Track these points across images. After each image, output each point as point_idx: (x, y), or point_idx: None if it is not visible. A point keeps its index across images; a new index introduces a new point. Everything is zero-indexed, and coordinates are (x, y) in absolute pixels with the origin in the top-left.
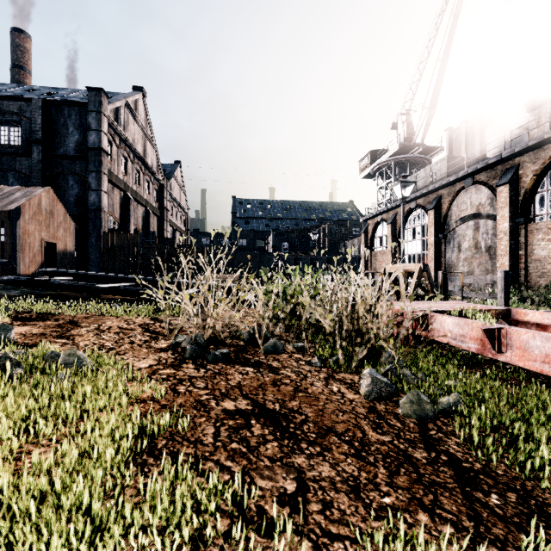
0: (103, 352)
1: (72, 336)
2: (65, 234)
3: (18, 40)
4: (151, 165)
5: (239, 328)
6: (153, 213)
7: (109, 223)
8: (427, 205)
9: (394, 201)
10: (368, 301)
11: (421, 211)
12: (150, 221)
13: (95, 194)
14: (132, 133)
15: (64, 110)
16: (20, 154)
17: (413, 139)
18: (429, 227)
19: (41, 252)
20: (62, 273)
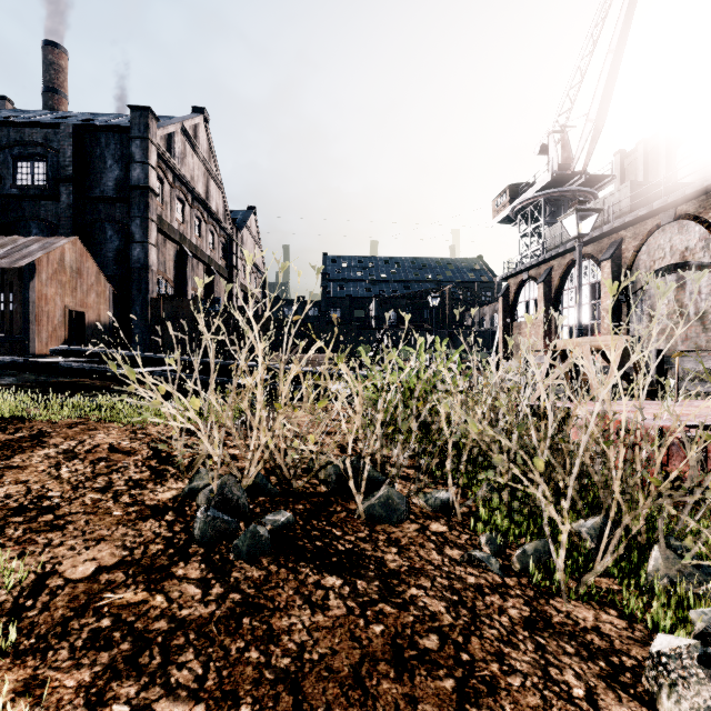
0: (22, 520)
1: (4, 470)
2: (99, 300)
3: (51, 56)
4: (217, 211)
5: (316, 464)
6: (219, 273)
7: (160, 286)
8: (599, 254)
9: (547, 250)
10: (611, 417)
11: (589, 263)
12: (214, 284)
13: (140, 247)
14: (190, 169)
15: (100, 138)
16: (45, 197)
17: (572, 166)
18: (603, 286)
19: (65, 324)
20: (82, 352)
